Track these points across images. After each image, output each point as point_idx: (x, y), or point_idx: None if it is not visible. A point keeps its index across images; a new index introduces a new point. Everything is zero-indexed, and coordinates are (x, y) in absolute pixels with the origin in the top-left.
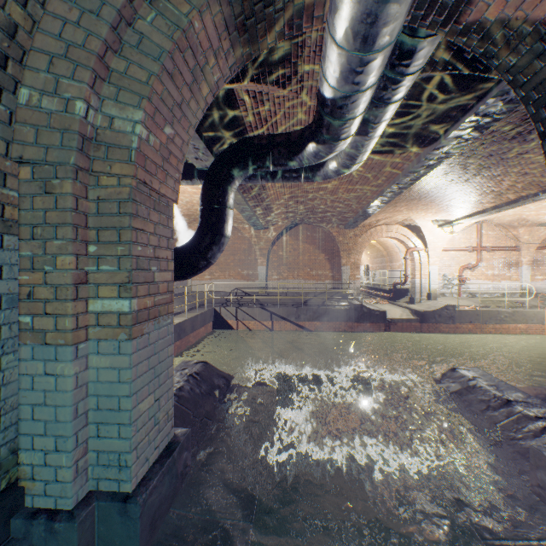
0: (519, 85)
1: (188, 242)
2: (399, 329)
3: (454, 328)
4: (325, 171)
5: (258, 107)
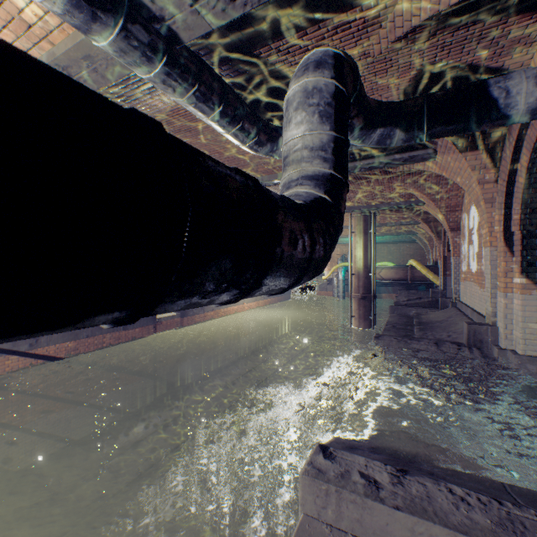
0: (531, 173)
1: (325, 198)
2: (165, 328)
3: (204, 316)
4: (277, 146)
5: (351, 28)
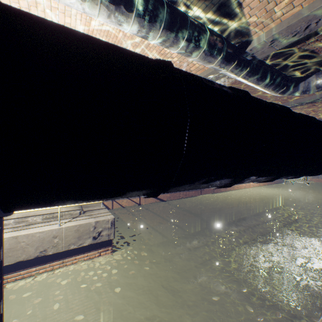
0: None
1: None
2: (205, 192)
3: (225, 188)
4: (297, 89)
5: None
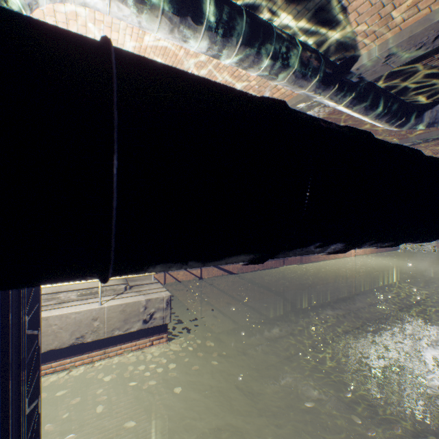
0: None
1: None
2: (289, 263)
3: (317, 257)
4: (420, 120)
5: None
